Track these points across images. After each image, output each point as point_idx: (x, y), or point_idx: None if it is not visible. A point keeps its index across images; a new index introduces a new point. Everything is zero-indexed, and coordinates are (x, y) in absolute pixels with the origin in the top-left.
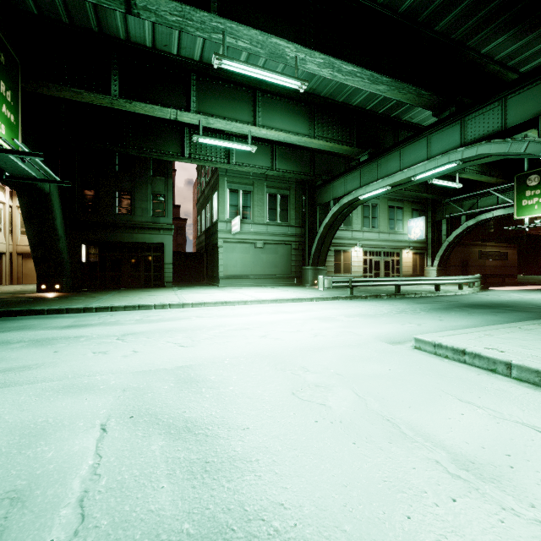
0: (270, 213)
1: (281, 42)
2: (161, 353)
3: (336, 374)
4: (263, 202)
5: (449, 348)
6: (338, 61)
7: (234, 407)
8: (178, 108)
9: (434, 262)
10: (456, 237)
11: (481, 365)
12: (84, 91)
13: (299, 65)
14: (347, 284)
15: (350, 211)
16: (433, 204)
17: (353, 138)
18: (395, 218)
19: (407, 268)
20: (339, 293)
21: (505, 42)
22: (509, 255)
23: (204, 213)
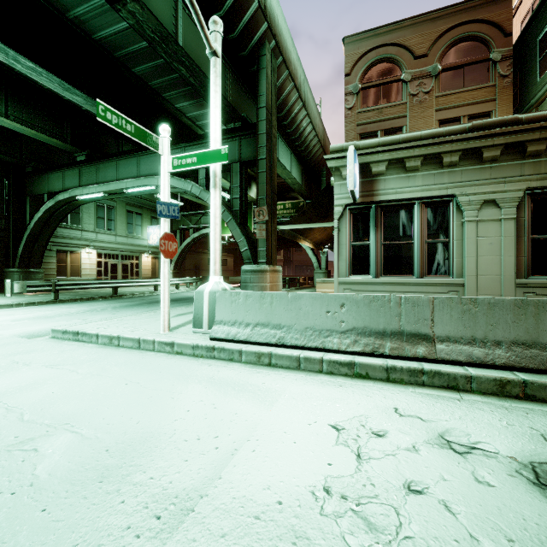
0: None
1: None
2: None
3: None
4: None
5: (71, 332)
6: (12, 50)
7: None
8: None
9: (171, 266)
10: (186, 245)
11: (86, 340)
12: None
13: None
14: (49, 288)
15: (70, 210)
16: None
17: (68, 133)
18: (134, 223)
19: (146, 271)
20: (43, 298)
21: (190, 107)
22: (229, 262)
23: None
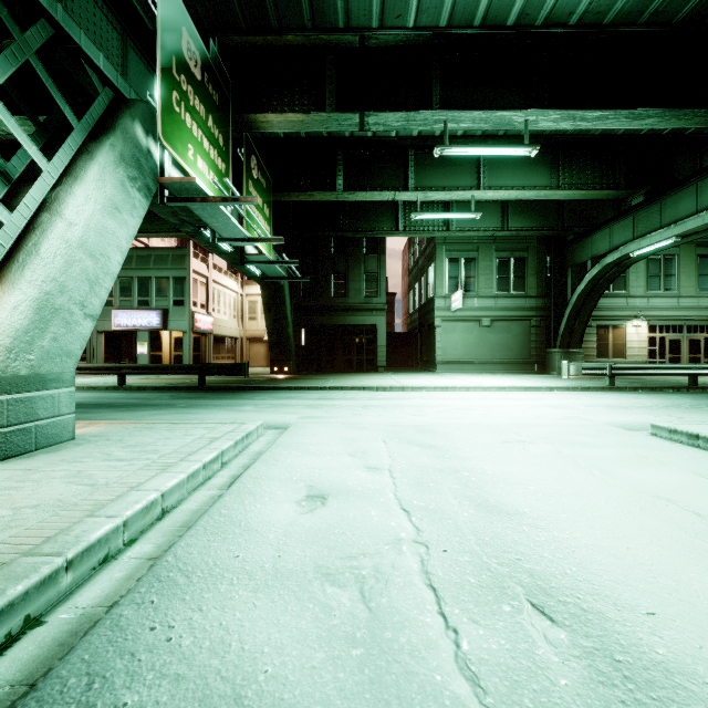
0: (501, 282)
1: (506, 113)
2: (400, 418)
3: (543, 438)
4: (490, 270)
5: (683, 433)
6: (580, 111)
7: (459, 443)
8: (396, 188)
9: None
10: None
11: None
12: (316, 193)
13: (530, 126)
14: (603, 371)
15: (618, 273)
16: None
17: (620, 176)
18: None
19: None
20: (594, 384)
21: None
22: None
23: (418, 287)
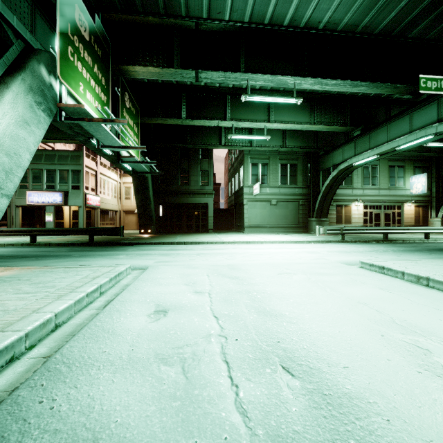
0: (282, 178)
1: (283, 78)
2: (219, 261)
3: (302, 271)
4: (276, 171)
5: (377, 266)
6: (325, 80)
7: (253, 275)
8: (219, 119)
9: (439, 214)
10: None
11: (391, 274)
12: (169, 119)
13: (297, 86)
14: (338, 231)
15: (347, 174)
16: (437, 161)
17: (347, 118)
18: (395, 176)
19: (408, 219)
20: (333, 238)
21: None
22: None
23: (234, 180)
